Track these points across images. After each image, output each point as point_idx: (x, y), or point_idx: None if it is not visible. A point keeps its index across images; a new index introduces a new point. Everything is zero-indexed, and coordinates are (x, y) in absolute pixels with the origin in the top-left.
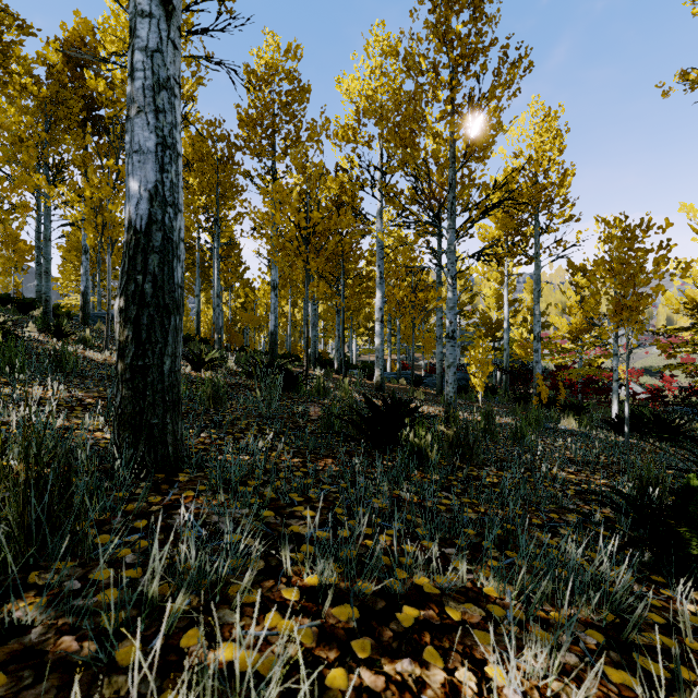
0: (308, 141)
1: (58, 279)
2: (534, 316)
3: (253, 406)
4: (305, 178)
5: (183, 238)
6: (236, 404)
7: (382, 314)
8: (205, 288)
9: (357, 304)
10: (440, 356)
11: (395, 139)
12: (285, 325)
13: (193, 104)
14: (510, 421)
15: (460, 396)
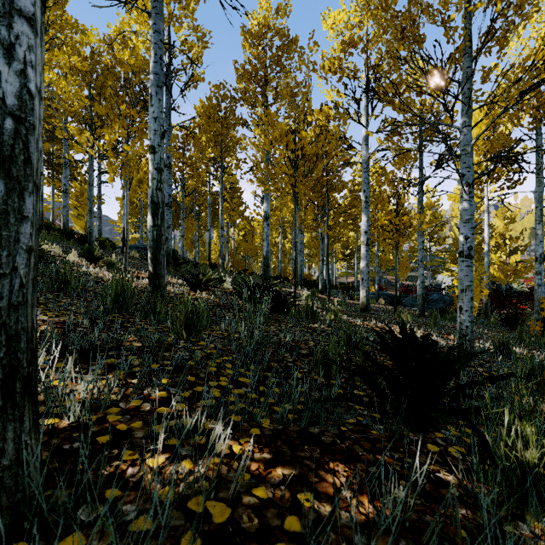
0: (295, 88)
1: (117, 222)
2: (536, 236)
3: (236, 333)
4: (293, 106)
5: (30, 14)
6: (218, 329)
7: (367, 237)
8: (217, 225)
9: (336, 234)
10: (421, 278)
11: (397, 26)
12: (277, 253)
13: (198, 61)
14: (524, 352)
15: (444, 317)
